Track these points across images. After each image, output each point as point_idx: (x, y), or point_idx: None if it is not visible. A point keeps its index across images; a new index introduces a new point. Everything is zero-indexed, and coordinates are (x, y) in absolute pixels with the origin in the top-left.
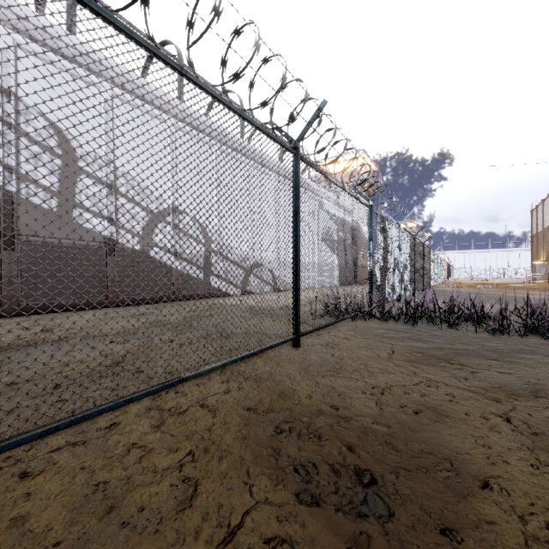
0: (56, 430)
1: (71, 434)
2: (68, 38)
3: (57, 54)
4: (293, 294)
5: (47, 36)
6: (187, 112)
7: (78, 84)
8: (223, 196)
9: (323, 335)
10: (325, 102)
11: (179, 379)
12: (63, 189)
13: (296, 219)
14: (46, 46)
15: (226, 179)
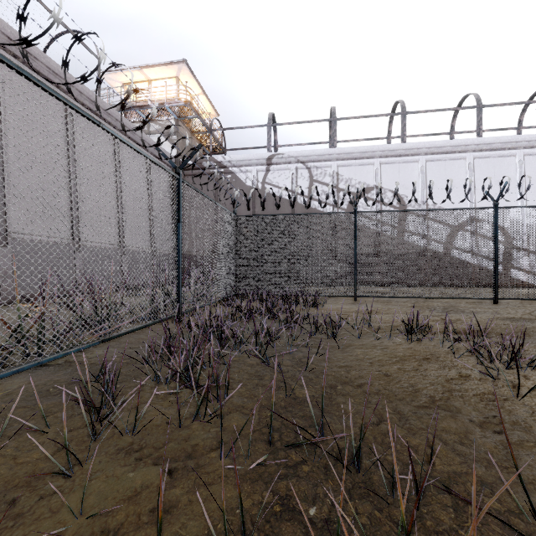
0: (391, 297)
1: (394, 301)
2: (401, 146)
3: (396, 157)
4: (493, 277)
5: (392, 152)
6: (484, 143)
7: (406, 166)
8: (530, 196)
9: (532, 305)
10: (506, 183)
11: (421, 297)
12: (399, 224)
13: (494, 240)
14: (392, 156)
15: (535, 179)
